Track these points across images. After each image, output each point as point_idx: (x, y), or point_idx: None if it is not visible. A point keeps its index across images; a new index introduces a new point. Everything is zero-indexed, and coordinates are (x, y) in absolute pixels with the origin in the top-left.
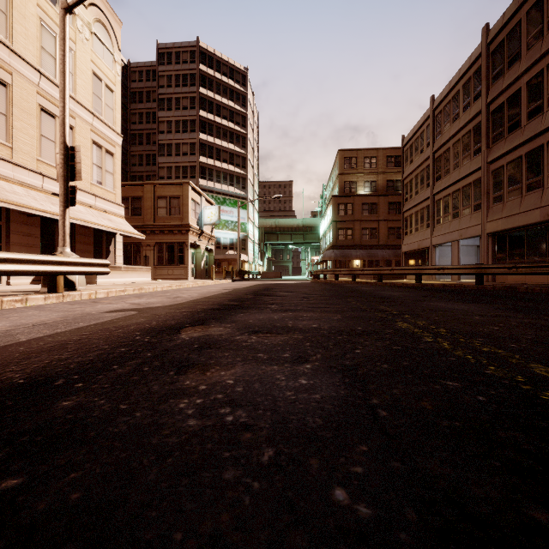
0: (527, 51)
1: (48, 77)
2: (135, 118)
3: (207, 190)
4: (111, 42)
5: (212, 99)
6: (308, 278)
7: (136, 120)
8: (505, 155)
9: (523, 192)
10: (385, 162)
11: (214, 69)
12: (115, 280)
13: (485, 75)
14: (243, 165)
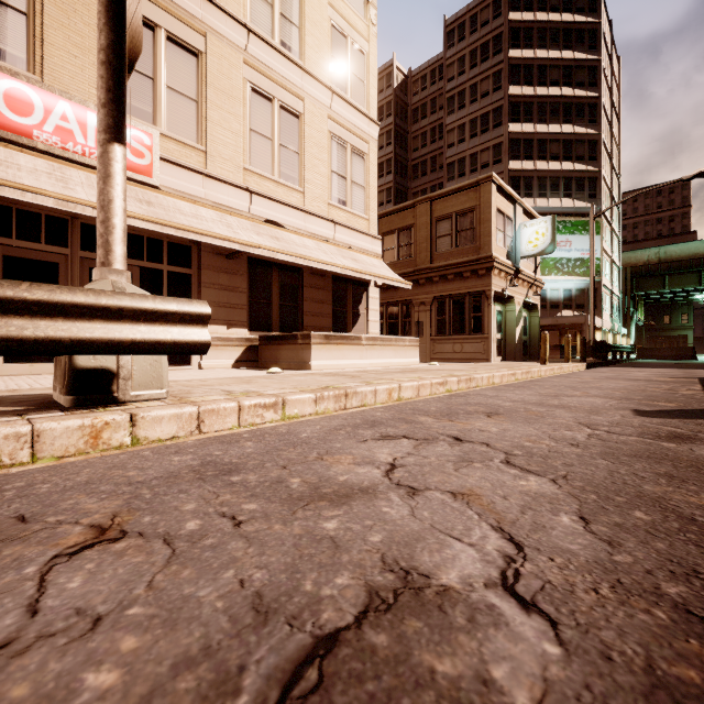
0: None
1: (260, 35)
2: (416, 143)
3: None
4: None
5: (530, 60)
6: None
7: (418, 145)
8: None
9: None
10: None
11: (535, 10)
12: (348, 362)
13: None
14: (590, 156)
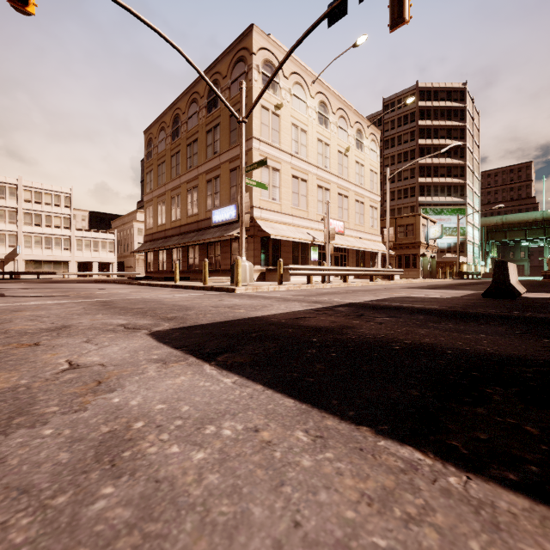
0: None
1: (357, 185)
2: None
3: (425, 205)
4: (376, 146)
5: (429, 126)
6: None
7: None
8: None
9: None
10: None
11: (432, 100)
12: None
13: None
14: (461, 175)
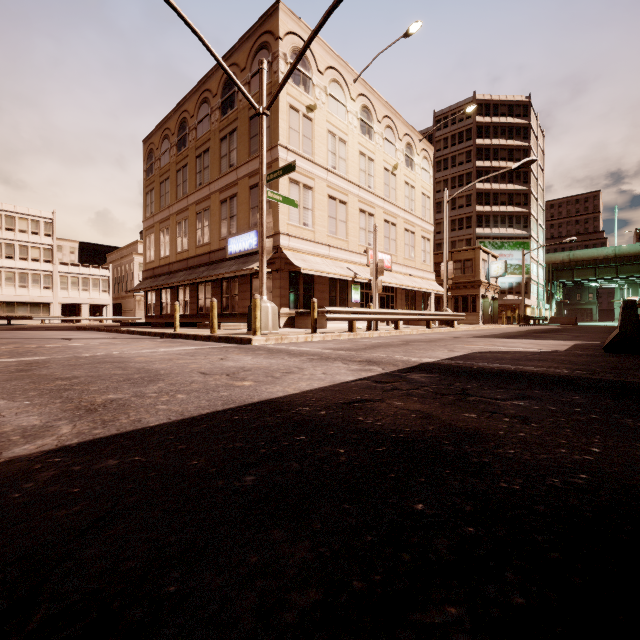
0: None
1: (407, 211)
2: None
3: (483, 238)
4: (429, 165)
5: (488, 145)
6: None
7: None
8: None
9: None
10: None
11: (491, 115)
12: None
13: None
14: (524, 203)
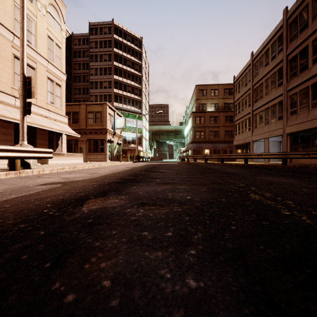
0: (312, 22)
1: (19, 37)
2: (76, 66)
3: (118, 109)
4: (59, 18)
5: (121, 55)
6: (178, 160)
7: (77, 67)
8: (298, 86)
9: (310, 108)
10: (223, 92)
11: (123, 38)
12: (60, 161)
13: (285, 37)
14: (139, 94)
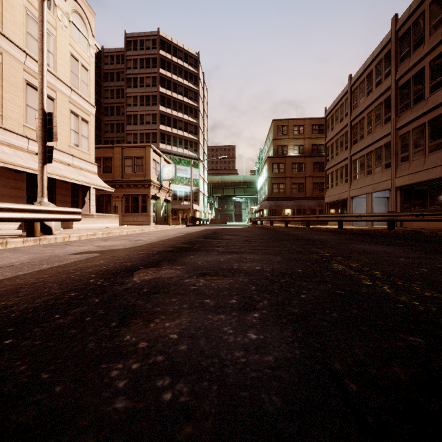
0: (429, 36)
1: (33, 57)
2: (107, 94)
3: (166, 153)
4: (86, 29)
5: (170, 78)
6: (248, 224)
7: (108, 95)
8: (411, 122)
9: (426, 153)
10: (311, 129)
11: (172, 54)
12: (88, 225)
13: (394, 56)
14: (195, 132)
